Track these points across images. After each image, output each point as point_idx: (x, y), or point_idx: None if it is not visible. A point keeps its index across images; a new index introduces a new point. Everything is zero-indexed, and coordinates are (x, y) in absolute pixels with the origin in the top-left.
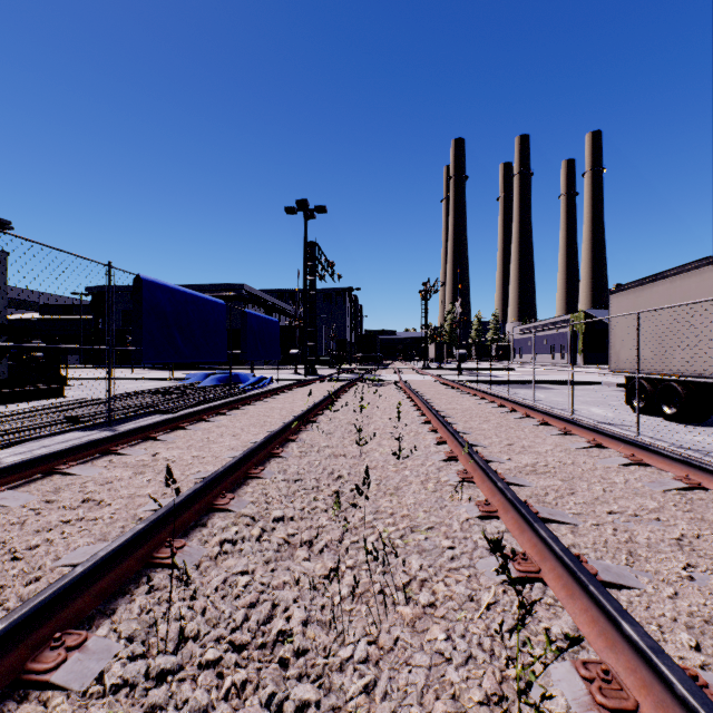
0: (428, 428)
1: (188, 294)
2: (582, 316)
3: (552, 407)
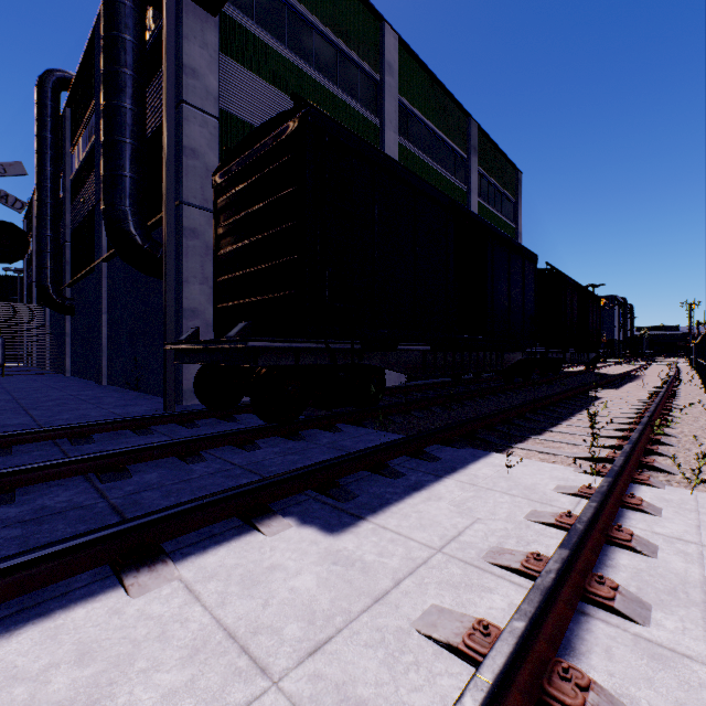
0: None
1: None
2: None
3: None
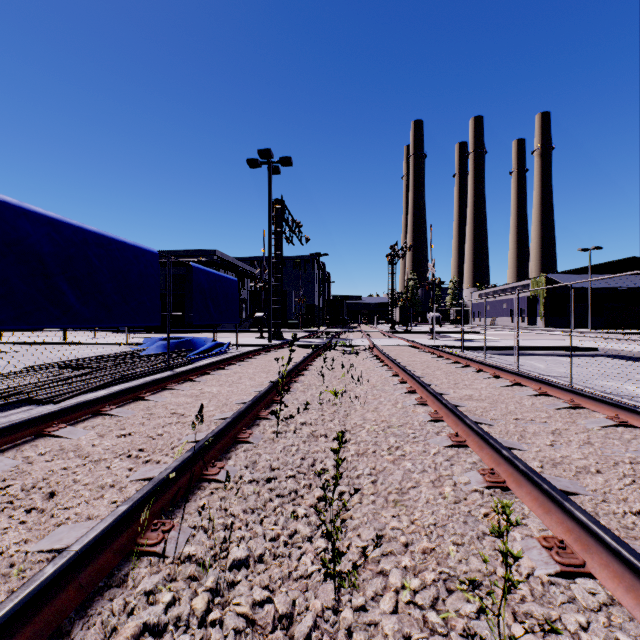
0: (478, 472)
1: (90, 233)
2: (543, 281)
3: (596, 389)
